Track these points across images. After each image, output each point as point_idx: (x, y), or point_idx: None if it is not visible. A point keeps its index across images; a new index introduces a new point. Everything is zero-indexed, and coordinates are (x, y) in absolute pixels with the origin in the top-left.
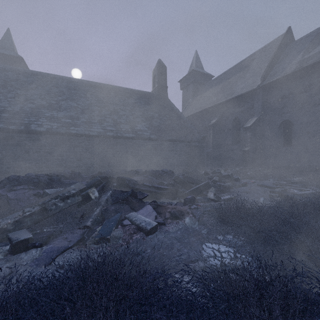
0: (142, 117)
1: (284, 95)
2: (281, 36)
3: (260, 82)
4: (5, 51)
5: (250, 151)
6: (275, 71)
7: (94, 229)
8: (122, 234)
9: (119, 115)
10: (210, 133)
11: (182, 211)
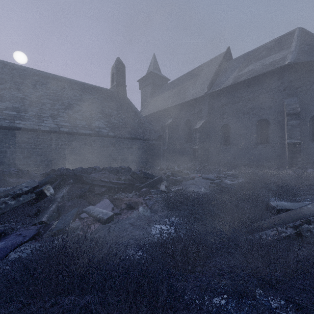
0: (100, 114)
1: (224, 103)
2: (223, 53)
3: (206, 90)
4: None
5: (199, 149)
6: (218, 83)
7: (51, 224)
8: (80, 225)
9: (75, 111)
10: (166, 132)
11: (137, 202)
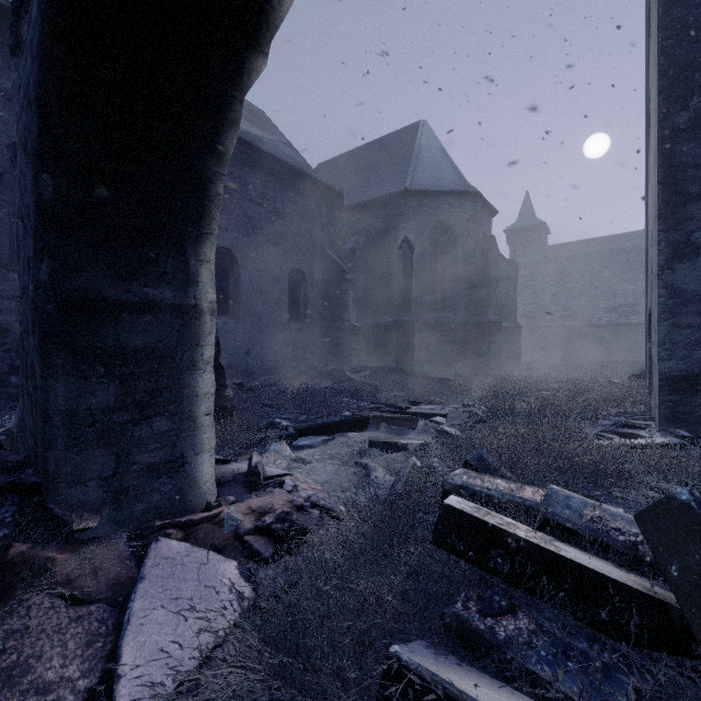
0: None
1: None
2: None
3: None
4: (526, 222)
5: None
6: None
7: None
8: None
9: None
10: None
11: None
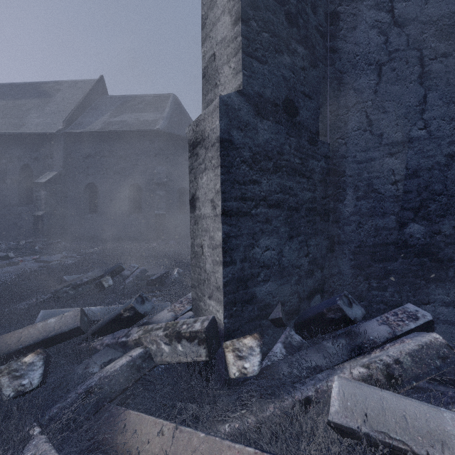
0: None
1: (90, 153)
2: (94, 81)
3: (62, 126)
4: None
5: (46, 216)
6: (82, 121)
7: None
8: None
9: None
10: None
11: None
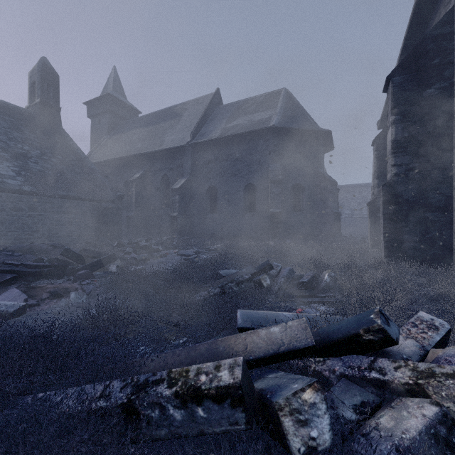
0: (3, 152)
1: (210, 159)
2: (211, 94)
3: (189, 139)
4: None
5: (179, 217)
6: (204, 132)
7: None
8: None
9: None
10: (132, 191)
11: (68, 288)
